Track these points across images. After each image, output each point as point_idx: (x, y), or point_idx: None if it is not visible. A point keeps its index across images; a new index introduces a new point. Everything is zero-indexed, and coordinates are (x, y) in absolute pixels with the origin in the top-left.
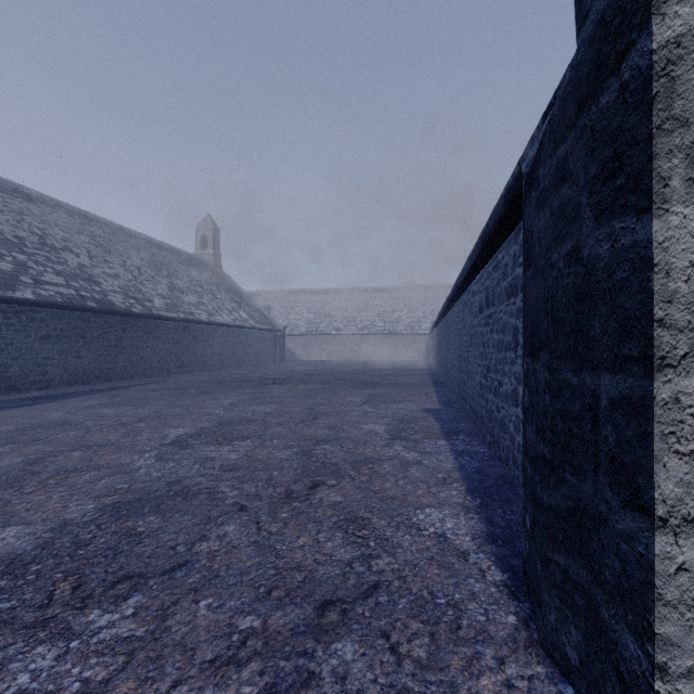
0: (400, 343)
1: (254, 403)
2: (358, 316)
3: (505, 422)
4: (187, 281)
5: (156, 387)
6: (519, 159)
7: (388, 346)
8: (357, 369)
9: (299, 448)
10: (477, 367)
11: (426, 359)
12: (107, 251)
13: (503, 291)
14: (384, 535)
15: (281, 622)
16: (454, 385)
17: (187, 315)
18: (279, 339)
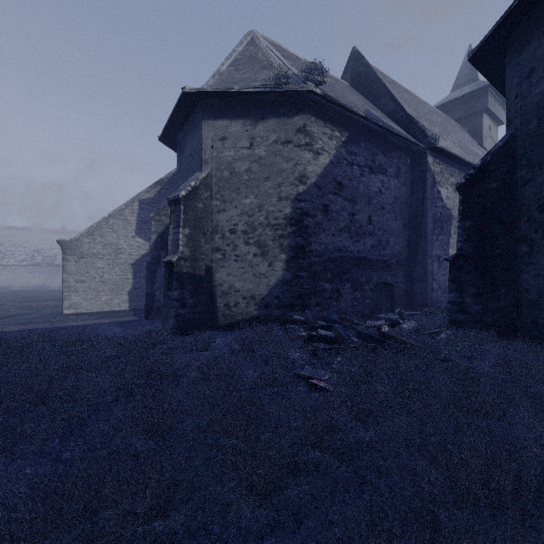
0: (58, 272)
1: None
2: (16, 250)
3: None
4: None
5: None
6: None
7: (47, 274)
8: (20, 291)
9: (12, 309)
10: None
11: None
12: None
13: None
14: (42, 311)
15: (26, 315)
16: None
17: None
18: None
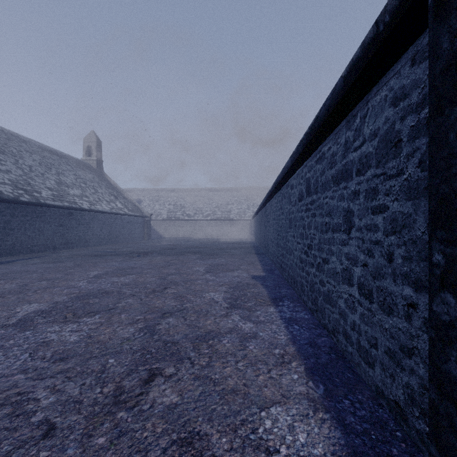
0: (232, 225)
1: (116, 275)
2: (204, 207)
3: (333, 296)
4: (73, 178)
5: (37, 261)
6: (379, 16)
7: (224, 228)
8: (202, 244)
9: (144, 323)
10: (297, 244)
11: (249, 236)
12: (1, 151)
13: (330, 178)
14: None
15: None
16: (273, 256)
17: (71, 203)
18: (146, 223)
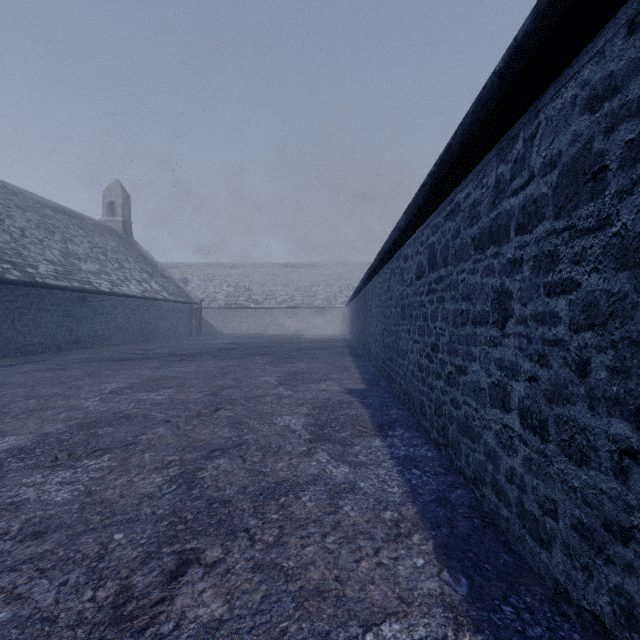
0: (318, 316)
1: (145, 389)
2: (277, 290)
3: (474, 426)
4: (87, 247)
5: (29, 368)
6: None
7: (306, 319)
8: (275, 342)
9: (180, 467)
10: (413, 343)
11: (342, 331)
12: None
13: (469, 241)
14: None
15: None
16: (377, 360)
17: (83, 284)
18: (195, 312)
